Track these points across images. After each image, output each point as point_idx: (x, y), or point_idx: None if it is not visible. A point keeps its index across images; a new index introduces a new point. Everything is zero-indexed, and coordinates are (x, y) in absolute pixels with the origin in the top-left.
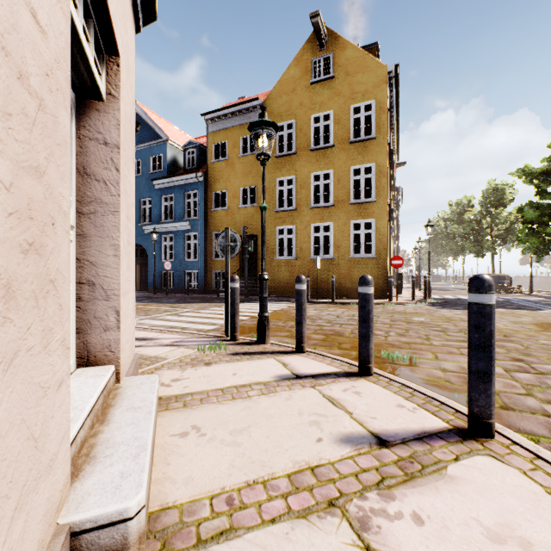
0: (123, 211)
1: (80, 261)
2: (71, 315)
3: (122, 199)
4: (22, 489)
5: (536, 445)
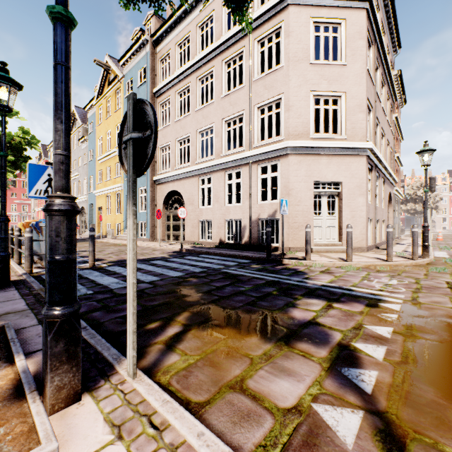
0: (345, 211)
1: (338, 222)
2: (336, 232)
3: (344, 209)
4: (304, 239)
5: (343, 262)
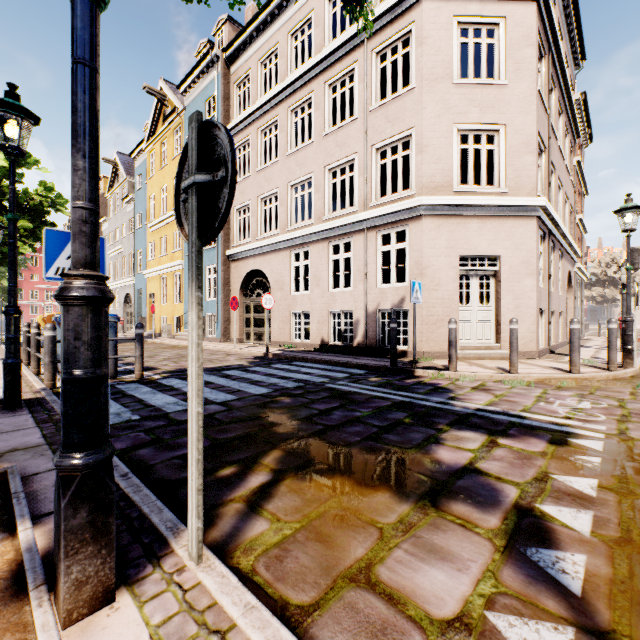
0: (506, 299)
1: (495, 315)
2: (491, 329)
3: (504, 295)
4: (445, 340)
5: (505, 374)
